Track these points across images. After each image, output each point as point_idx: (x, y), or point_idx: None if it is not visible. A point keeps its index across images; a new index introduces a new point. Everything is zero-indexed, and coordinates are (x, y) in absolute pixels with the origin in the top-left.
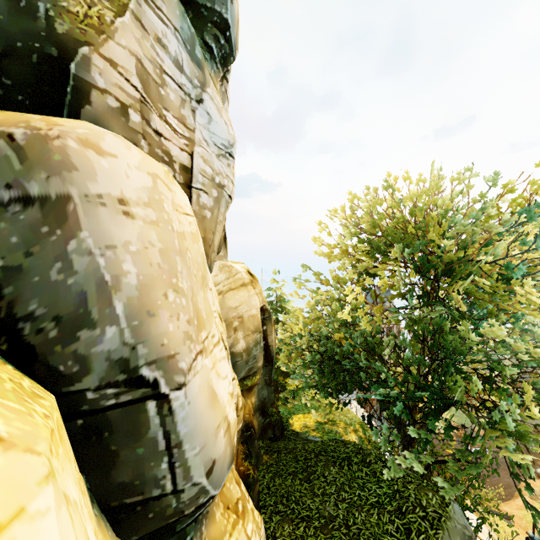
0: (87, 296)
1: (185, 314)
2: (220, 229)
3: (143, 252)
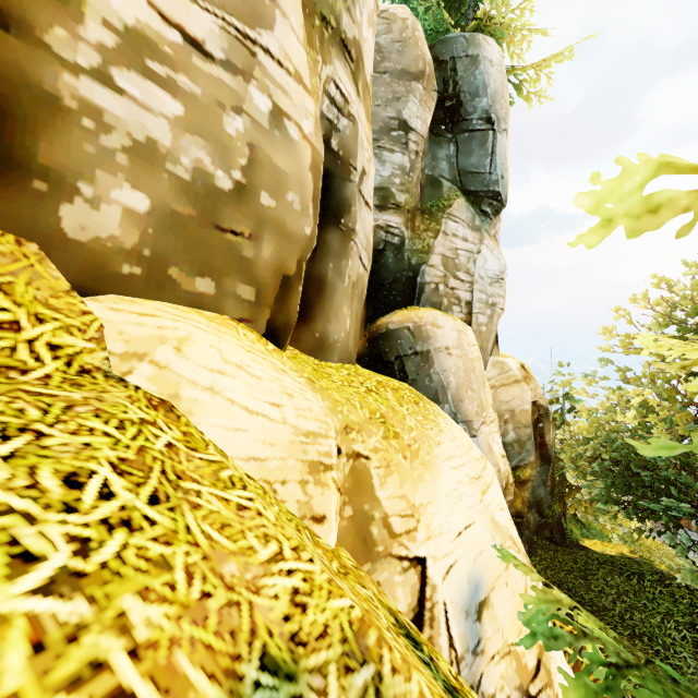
0: (438, 391)
1: (475, 402)
2: (493, 336)
3: (456, 372)
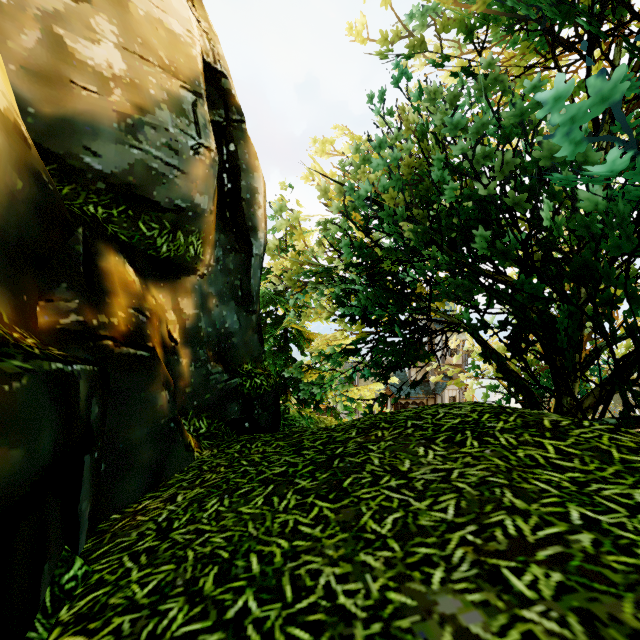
0: None
1: None
2: None
3: None
